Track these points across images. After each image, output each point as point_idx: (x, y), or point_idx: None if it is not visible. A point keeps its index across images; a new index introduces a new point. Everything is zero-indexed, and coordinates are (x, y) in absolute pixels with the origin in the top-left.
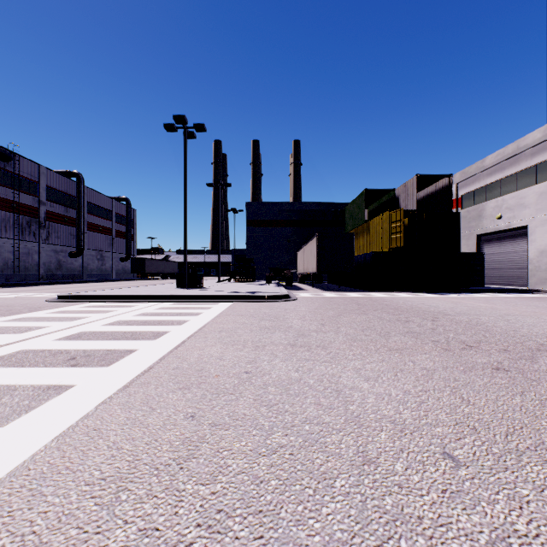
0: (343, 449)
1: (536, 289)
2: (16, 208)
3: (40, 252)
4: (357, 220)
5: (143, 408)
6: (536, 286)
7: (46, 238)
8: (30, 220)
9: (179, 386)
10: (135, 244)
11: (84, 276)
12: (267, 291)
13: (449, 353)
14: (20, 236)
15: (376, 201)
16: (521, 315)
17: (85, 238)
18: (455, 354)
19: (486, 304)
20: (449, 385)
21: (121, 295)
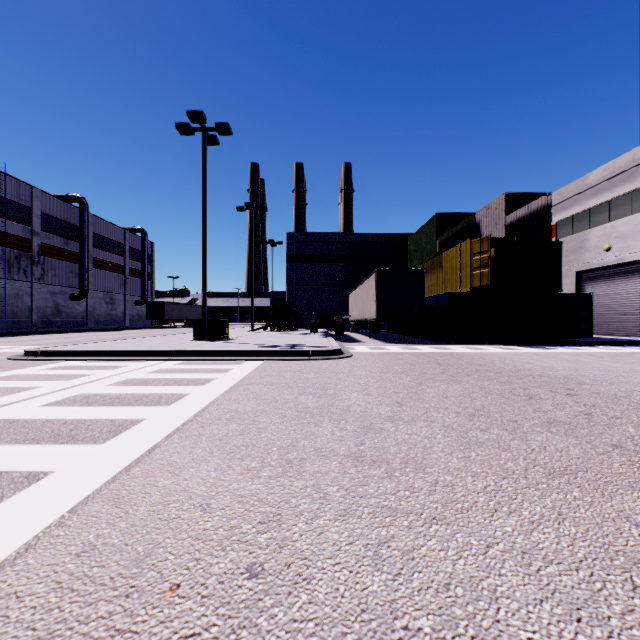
0: None
1: None
2: (1, 240)
3: (33, 294)
4: (426, 253)
5: None
6: None
7: (40, 276)
8: (19, 254)
9: None
10: (153, 285)
11: (89, 323)
12: (311, 345)
13: None
14: (6, 274)
15: (449, 229)
16: None
17: (91, 277)
18: None
19: (619, 364)
20: None
21: (111, 350)
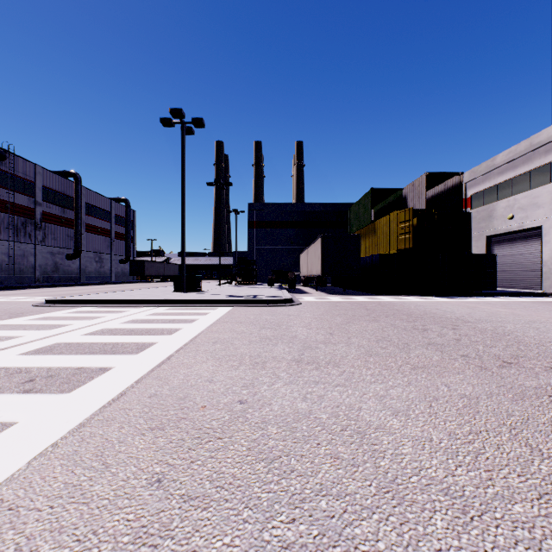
0: None
1: (551, 292)
2: (11, 209)
3: (36, 254)
4: (363, 221)
5: (93, 465)
6: (550, 289)
7: (42, 239)
8: (25, 221)
9: (152, 425)
10: (135, 246)
11: (81, 279)
12: (269, 295)
13: (487, 372)
14: (14, 237)
15: (382, 201)
16: (549, 323)
17: (83, 240)
18: (494, 374)
19: (505, 309)
20: (503, 422)
21: (113, 299)
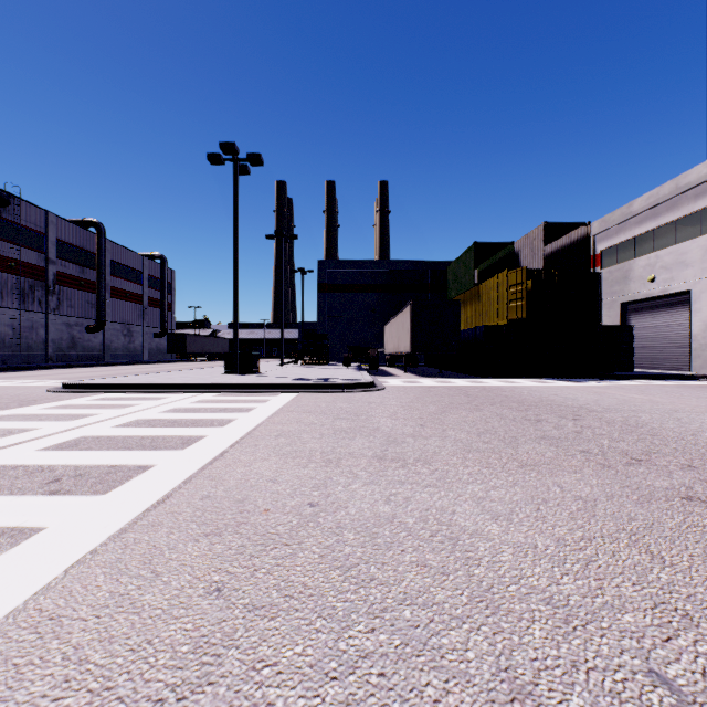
0: (471, 662)
1: (703, 374)
2: (16, 268)
3: (48, 326)
4: (464, 284)
5: (140, 574)
6: (701, 371)
7: (56, 307)
8: (34, 283)
9: (206, 530)
10: (173, 316)
11: (105, 357)
12: (344, 378)
13: (610, 471)
14: (20, 304)
15: (489, 258)
16: (695, 412)
17: (108, 308)
18: (618, 473)
19: (642, 396)
20: (623, 527)
21: (148, 383)
